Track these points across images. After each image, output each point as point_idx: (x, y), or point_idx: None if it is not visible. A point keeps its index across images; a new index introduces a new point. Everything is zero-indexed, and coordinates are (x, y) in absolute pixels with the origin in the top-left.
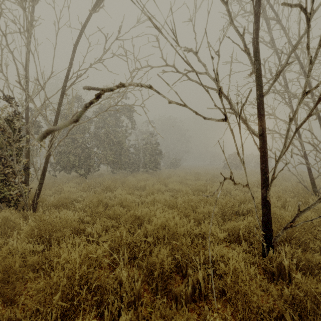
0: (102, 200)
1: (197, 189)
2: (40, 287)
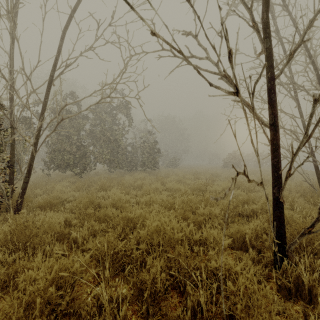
0: (94, 200)
1: (197, 188)
2: None
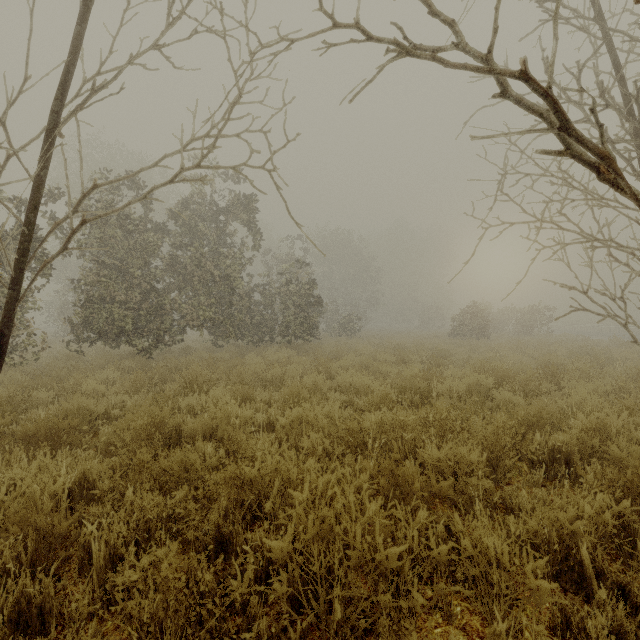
0: (164, 421)
1: (408, 386)
2: None
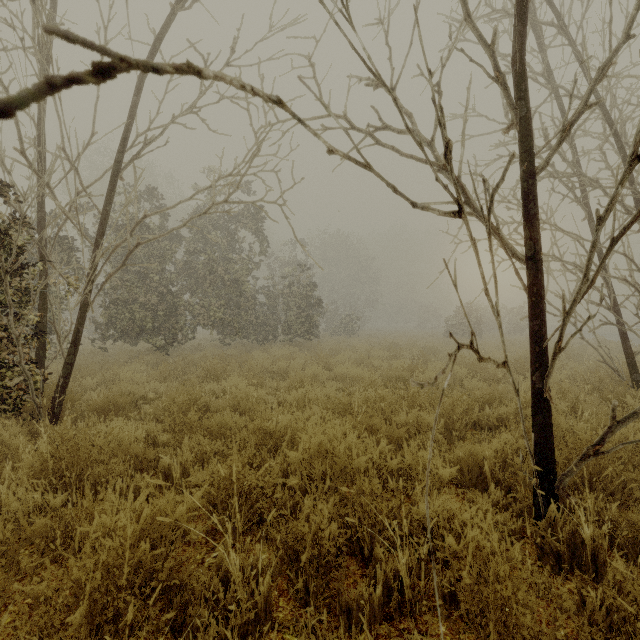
0: (197, 398)
1: (394, 376)
2: (44, 591)
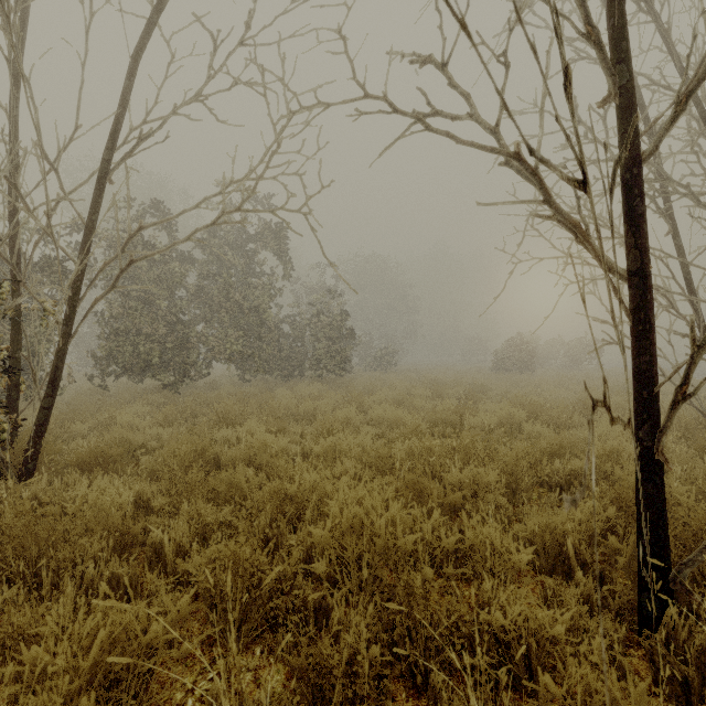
0: (205, 449)
1: (440, 420)
2: None
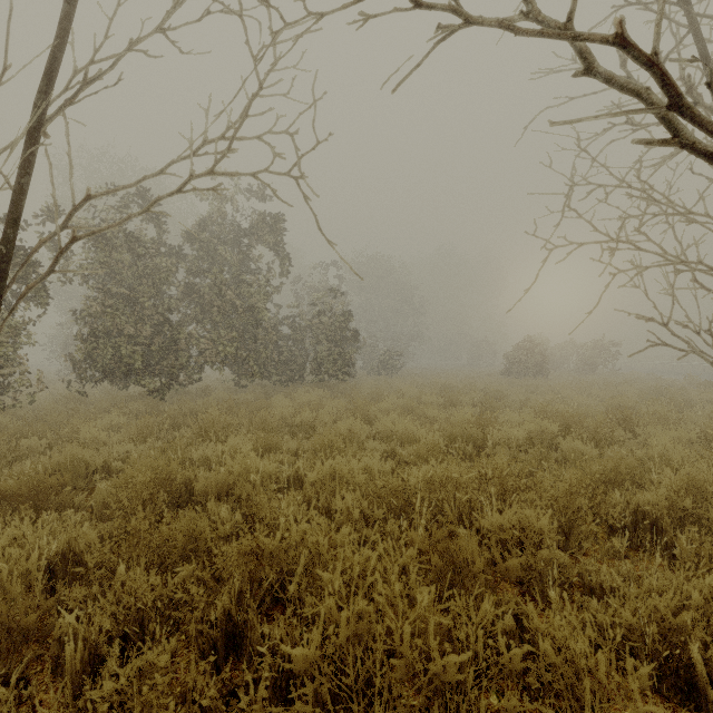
0: (170, 476)
1: (459, 434)
2: None
